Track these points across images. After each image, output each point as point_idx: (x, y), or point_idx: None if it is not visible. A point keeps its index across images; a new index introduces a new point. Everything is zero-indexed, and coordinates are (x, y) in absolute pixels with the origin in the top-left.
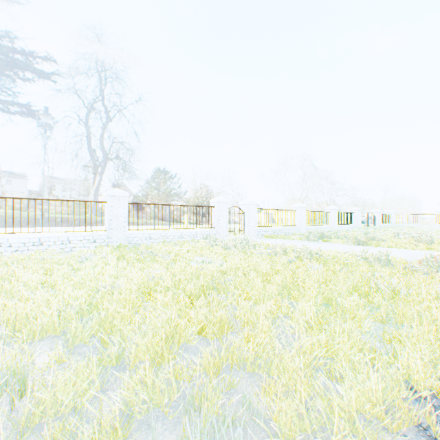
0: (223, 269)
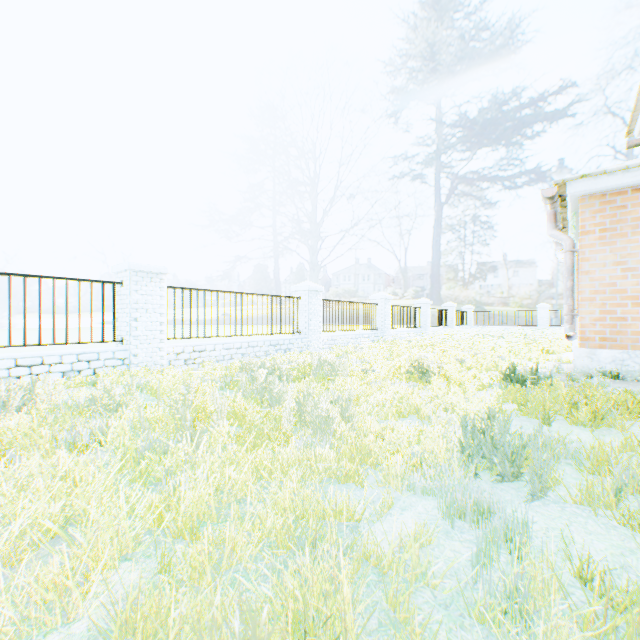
0: None
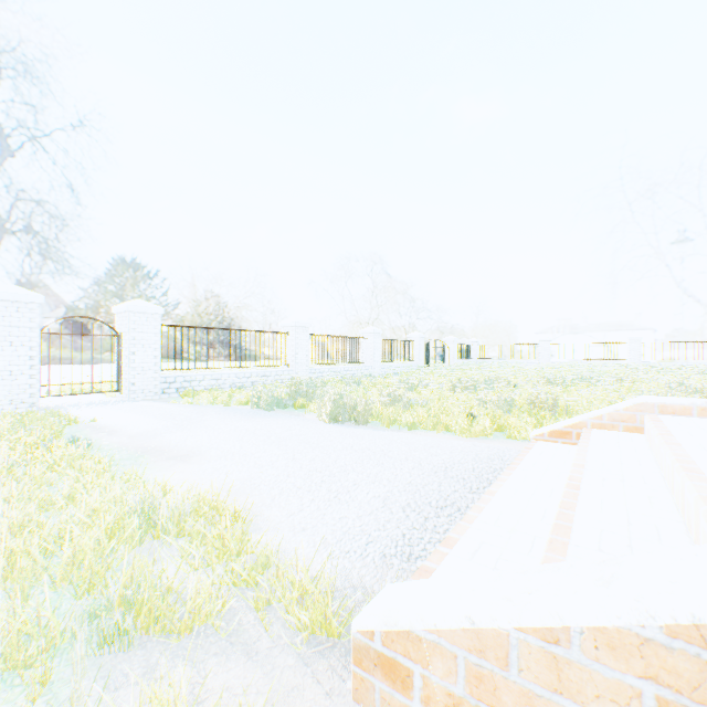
0: None
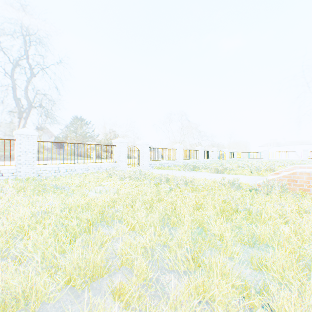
0: (115, 198)
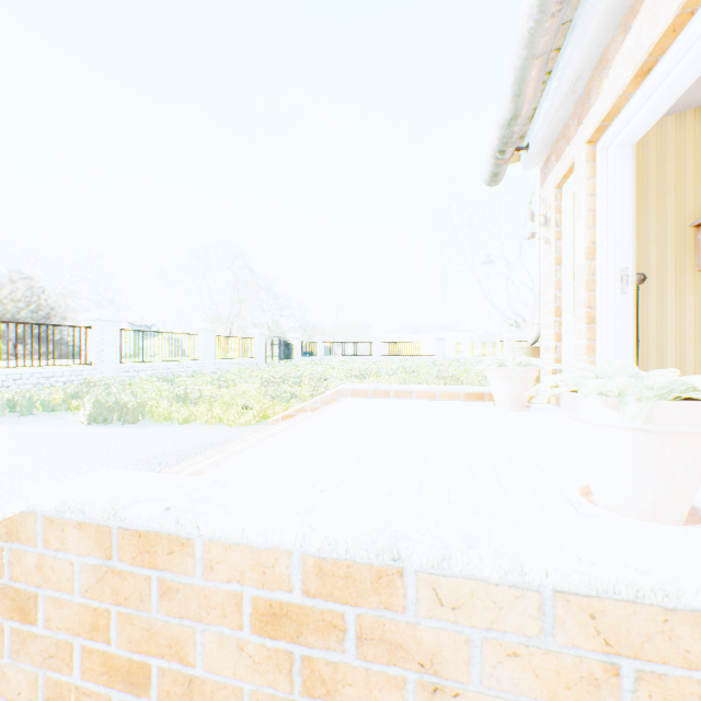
0: None
